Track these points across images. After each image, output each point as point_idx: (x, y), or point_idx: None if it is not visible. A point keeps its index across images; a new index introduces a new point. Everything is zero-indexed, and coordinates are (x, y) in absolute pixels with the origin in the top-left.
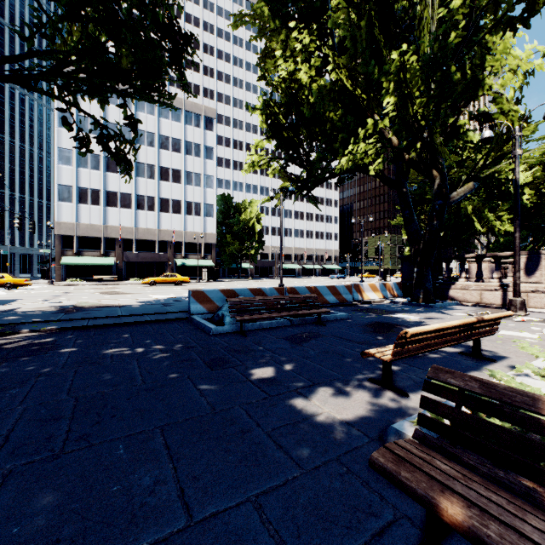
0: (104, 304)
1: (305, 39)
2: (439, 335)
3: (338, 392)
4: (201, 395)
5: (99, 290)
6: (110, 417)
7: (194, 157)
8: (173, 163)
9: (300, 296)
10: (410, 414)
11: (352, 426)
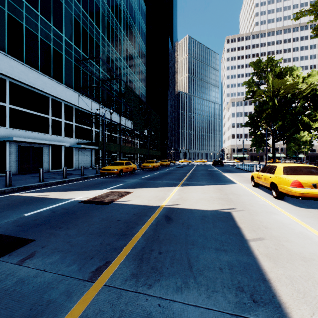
0: None
1: None
2: None
3: None
4: None
5: None
6: None
7: None
8: None
9: None
10: None
11: None
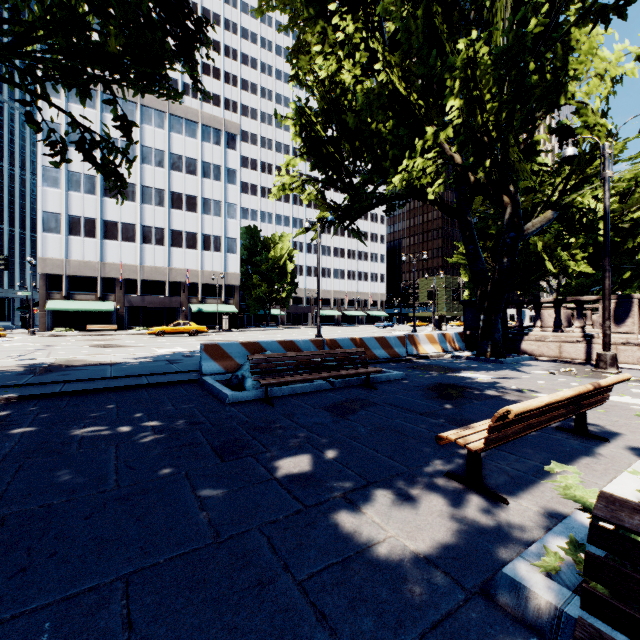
0: (91, 361)
1: (348, 30)
2: (544, 411)
3: (405, 497)
4: (201, 508)
5: (91, 343)
6: (46, 557)
7: (213, 181)
8: (187, 188)
9: (343, 351)
10: (519, 537)
11: (434, 564)
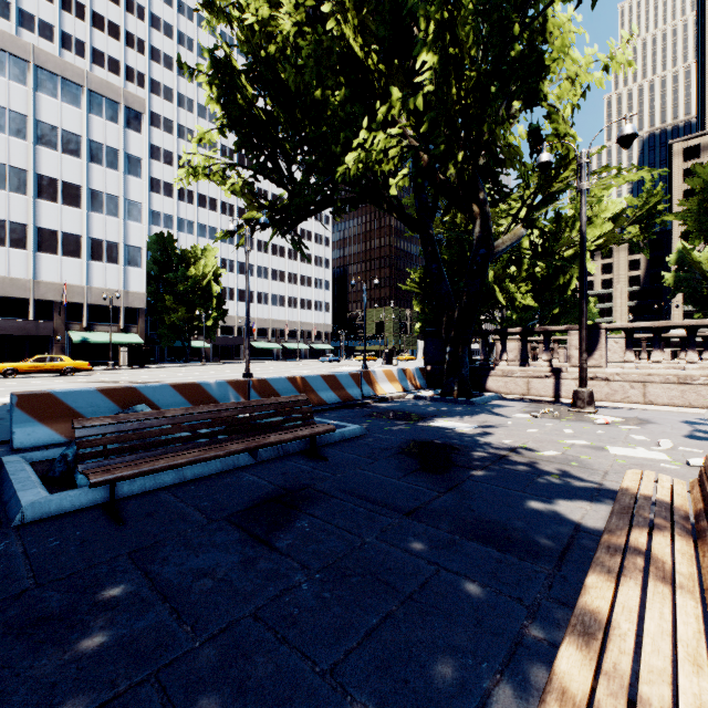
0: None
1: None
2: None
3: None
4: None
5: None
6: None
7: (106, 169)
8: (65, 173)
9: (274, 402)
10: None
11: None
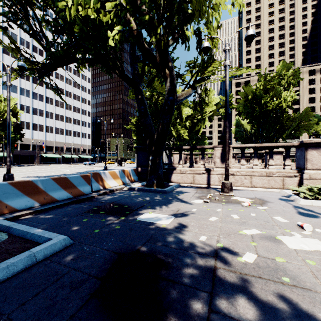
0: None
1: None
2: None
3: None
4: None
5: None
6: None
7: None
8: None
9: None
10: None
11: None
